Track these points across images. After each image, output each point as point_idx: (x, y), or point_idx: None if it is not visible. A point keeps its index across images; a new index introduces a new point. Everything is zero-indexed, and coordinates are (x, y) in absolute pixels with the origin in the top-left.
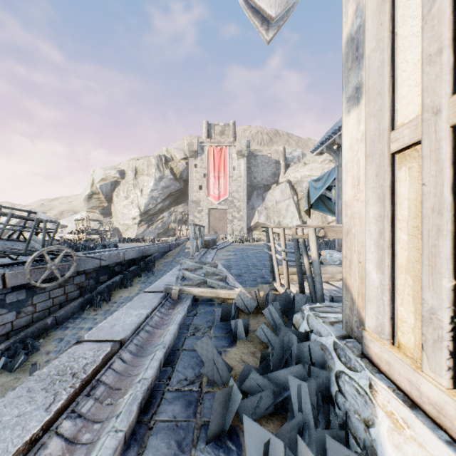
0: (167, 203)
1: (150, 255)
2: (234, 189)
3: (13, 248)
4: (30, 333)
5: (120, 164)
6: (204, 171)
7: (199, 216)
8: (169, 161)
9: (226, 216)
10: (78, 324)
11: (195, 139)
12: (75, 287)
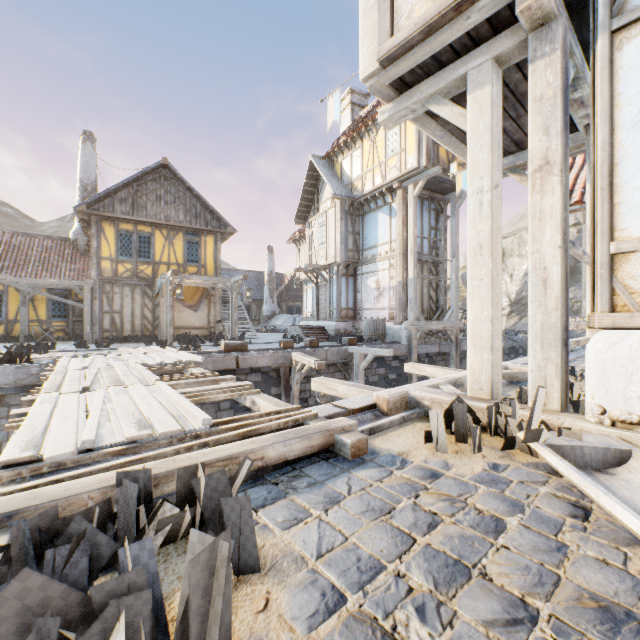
0: None
1: None
2: None
3: None
4: None
5: None
6: None
7: None
8: None
9: None
10: None
11: None
12: None
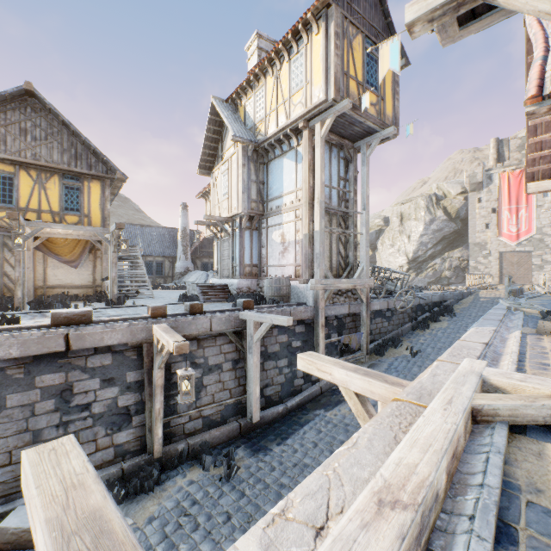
0: (439, 248)
1: (446, 301)
2: (545, 222)
3: (388, 288)
4: (394, 335)
5: (383, 212)
6: (491, 205)
7: (485, 262)
8: (441, 199)
9: (530, 261)
10: (415, 337)
11: (478, 168)
12: (406, 315)
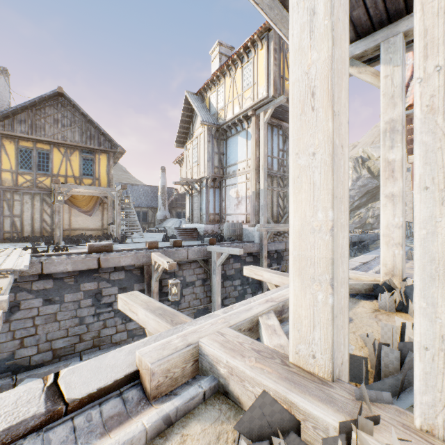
0: (364, 200)
1: (364, 241)
2: None
3: None
4: None
5: None
6: (407, 165)
7: None
8: (366, 161)
9: None
10: None
11: None
12: None
